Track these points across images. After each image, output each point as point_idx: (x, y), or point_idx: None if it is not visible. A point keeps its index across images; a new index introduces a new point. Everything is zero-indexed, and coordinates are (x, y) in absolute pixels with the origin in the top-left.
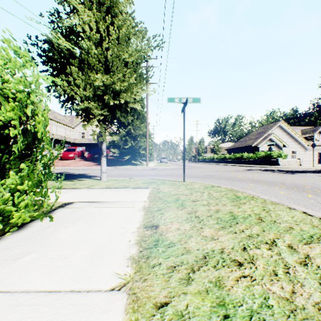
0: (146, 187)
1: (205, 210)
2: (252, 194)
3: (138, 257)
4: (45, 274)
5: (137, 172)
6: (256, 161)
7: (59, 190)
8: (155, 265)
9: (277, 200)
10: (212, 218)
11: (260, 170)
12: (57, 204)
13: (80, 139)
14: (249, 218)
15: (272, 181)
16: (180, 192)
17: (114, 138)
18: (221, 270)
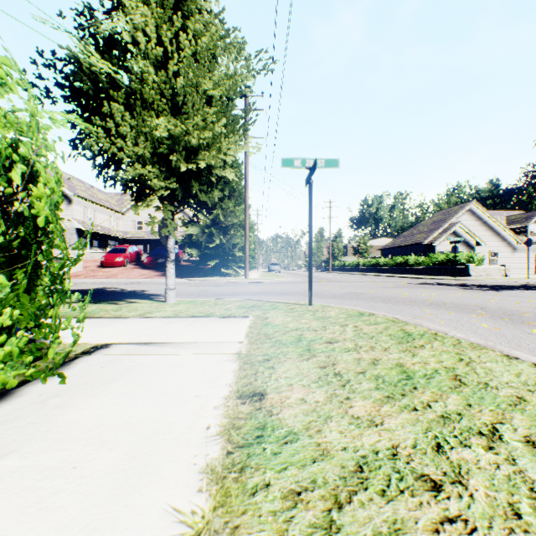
0: (244, 315)
1: (352, 361)
2: (433, 328)
3: (222, 466)
4: (23, 512)
5: (229, 288)
6: (431, 269)
7: (91, 320)
8: (258, 487)
9: (479, 339)
10: (367, 377)
11: (439, 284)
12: (81, 348)
13: (134, 233)
14: (435, 377)
15: (462, 305)
16: (304, 325)
17: (190, 230)
18: (399, 503)
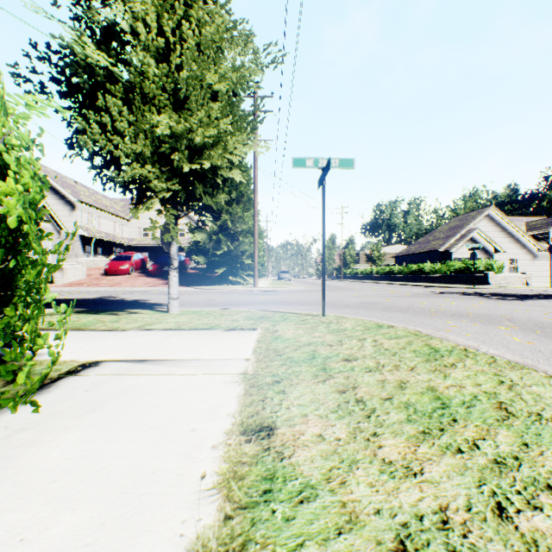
0: (252, 327)
1: (376, 384)
2: (462, 343)
3: (217, 541)
4: None
5: (237, 298)
6: (447, 277)
7: (84, 333)
8: None
9: (513, 355)
10: (395, 405)
11: (458, 293)
12: (67, 366)
13: (140, 240)
14: (476, 405)
15: (487, 315)
16: (317, 339)
17: (197, 236)
18: None
